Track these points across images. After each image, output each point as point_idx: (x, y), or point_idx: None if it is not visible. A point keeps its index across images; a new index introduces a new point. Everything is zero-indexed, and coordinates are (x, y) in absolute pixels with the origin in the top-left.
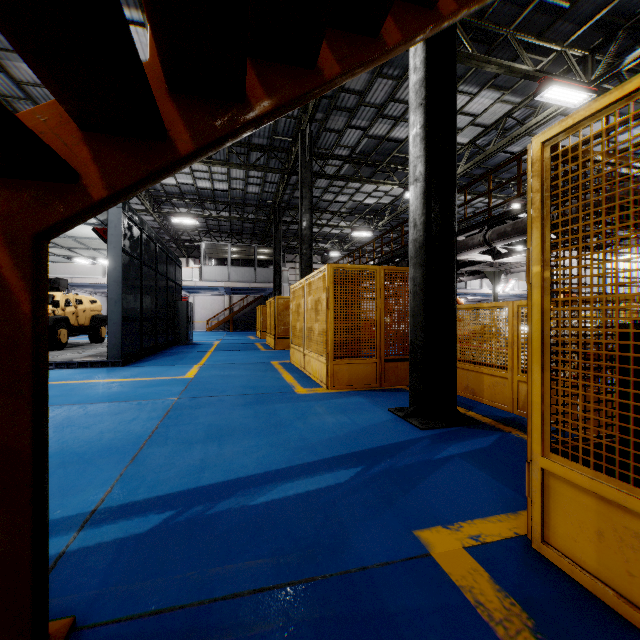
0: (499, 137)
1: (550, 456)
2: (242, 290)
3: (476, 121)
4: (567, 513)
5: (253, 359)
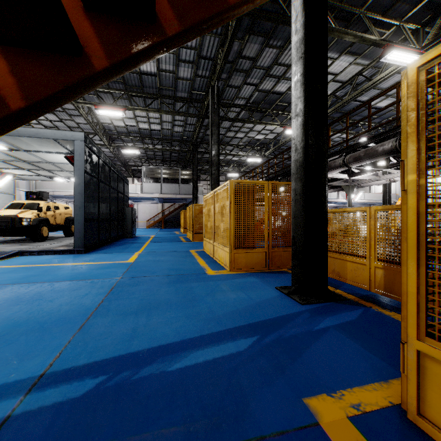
0: (352, 90)
1: (425, 340)
2: (170, 200)
3: (336, 78)
4: None
5: (177, 248)
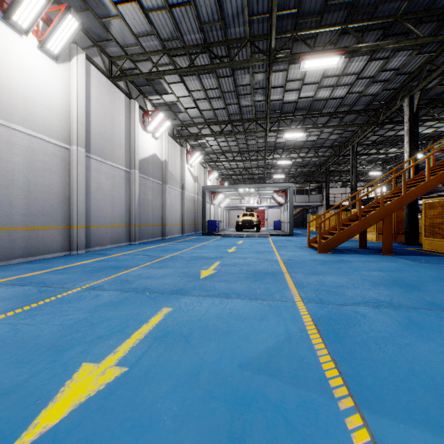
0: None
1: (423, 238)
2: (298, 206)
3: None
4: (425, 243)
5: None
